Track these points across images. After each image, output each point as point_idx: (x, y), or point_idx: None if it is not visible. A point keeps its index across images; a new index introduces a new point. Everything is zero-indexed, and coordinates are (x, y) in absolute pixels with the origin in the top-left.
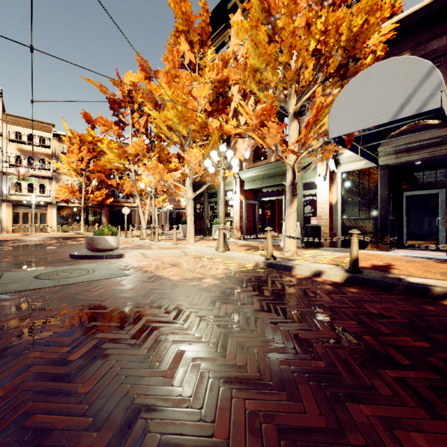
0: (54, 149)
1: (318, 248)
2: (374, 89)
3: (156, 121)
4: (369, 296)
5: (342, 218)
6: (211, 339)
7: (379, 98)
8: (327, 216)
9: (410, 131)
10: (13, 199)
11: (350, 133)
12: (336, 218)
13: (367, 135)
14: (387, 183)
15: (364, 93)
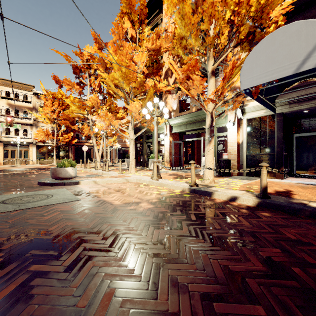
0: (34, 103)
1: (229, 176)
2: (279, 48)
3: (106, 80)
4: (281, 220)
5: (247, 154)
6: (143, 272)
7: (283, 55)
8: (235, 152)
9: (300, 87)
10: (4, 140)
11: (257, 86)
12: (242, 154)
13: (268, 89)
14: (283, 127)
15: (271, 52)
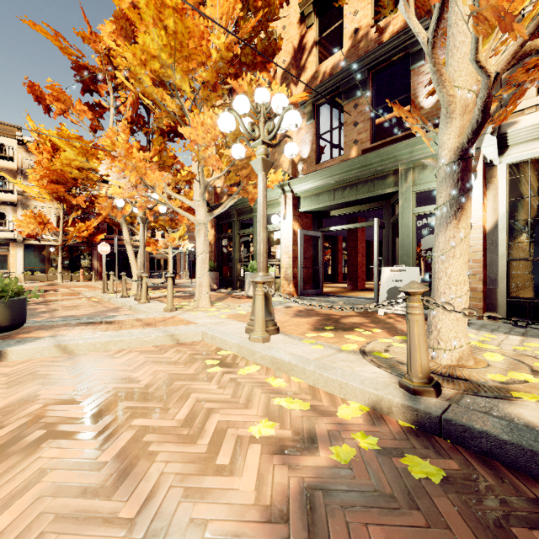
0: (20, 162)
1: None
2: None
3: (127, 63)
4: None
5: (510, 260)
6: None
7: None
8: (477, 254)
9: None
10: None
11: None
12: (495, 260)
13: None
14: None
15: None
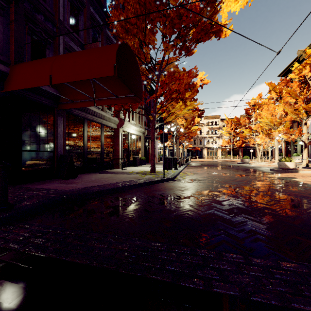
0: (220, 125)
1: None
2: None
3: (261, 123)
4: None
5: None
6: (260, 168)
7: None
8: None
9: None
10: (207, 146)
11: None
12: None
13: None
14: None
15: None
